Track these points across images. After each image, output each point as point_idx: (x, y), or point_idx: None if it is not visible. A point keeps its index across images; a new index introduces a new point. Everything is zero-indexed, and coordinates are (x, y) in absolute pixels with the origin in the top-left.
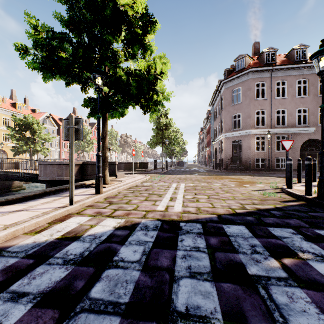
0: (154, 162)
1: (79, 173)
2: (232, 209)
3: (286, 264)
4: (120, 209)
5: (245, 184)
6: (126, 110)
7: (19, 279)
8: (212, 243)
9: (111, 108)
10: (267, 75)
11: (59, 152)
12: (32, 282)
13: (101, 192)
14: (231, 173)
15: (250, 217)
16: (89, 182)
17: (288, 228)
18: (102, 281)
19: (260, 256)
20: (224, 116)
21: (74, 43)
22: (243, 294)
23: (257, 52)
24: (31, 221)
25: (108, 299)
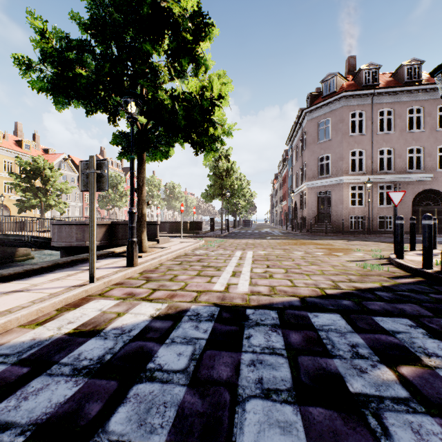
0: (211, 221)
1: (106, 236)
2: (320, 289)
3: (405, 375)
4: (161, 289)
5: (337, 251)
6: (171, 149)
7: (3, 399)
8: (293, 341)
9: (150, 146)
10: (366, 102)
11: (82, 207)
12: (22, 404)
13: (135, 264)
14: (317, 237)
15: (347, 301)
16: (120, 249)
17: (403, 318)
18: (127, 404)
19: (365, 363)
20: (307, 158)
21: (97, 55)
22: (344, 427)
23: (352, 70)
24: (31, 307)
25: (134, 435)
